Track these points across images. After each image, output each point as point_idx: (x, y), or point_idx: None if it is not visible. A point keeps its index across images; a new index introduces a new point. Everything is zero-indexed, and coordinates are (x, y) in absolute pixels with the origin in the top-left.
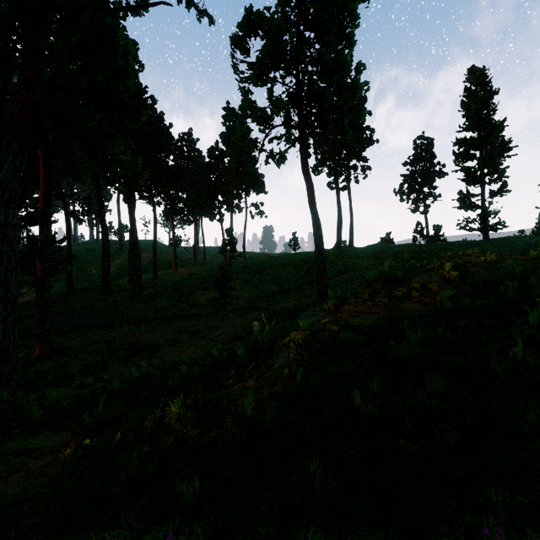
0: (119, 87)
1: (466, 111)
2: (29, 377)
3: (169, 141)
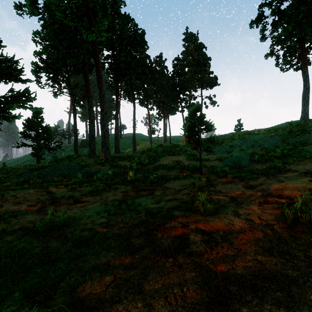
0: None
1: None
2: None
3: (142, 36)
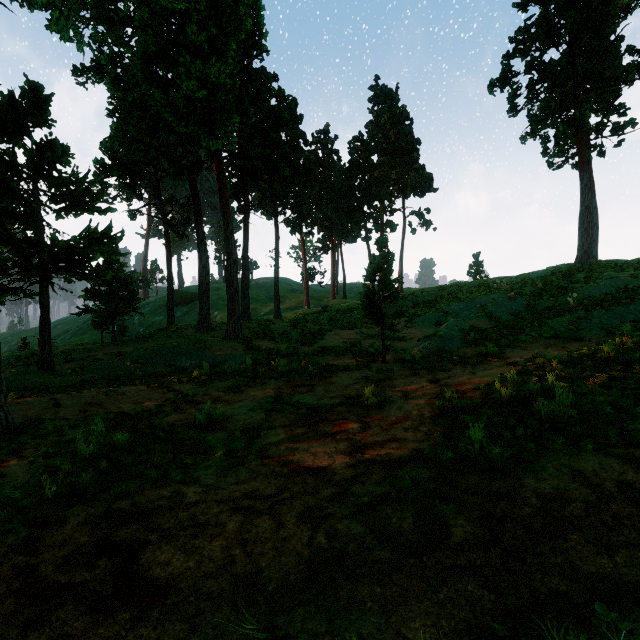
0: None
1: None
2: None
3: (292, 110)
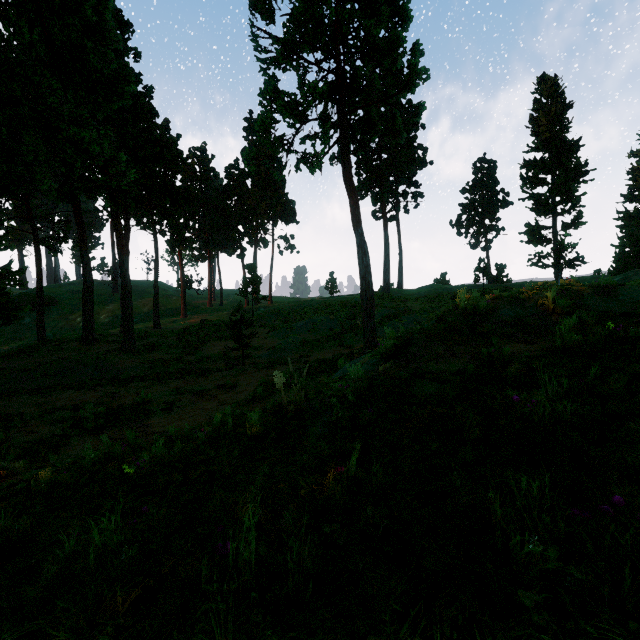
0: (86, 43)
1: (535, 128)
2: None
3: (173, 151)
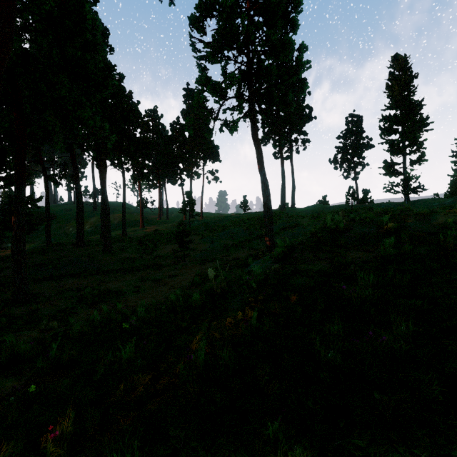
0: (87, 57)
1: (390, 93)
2: (1, 322)
3: (136, 115)
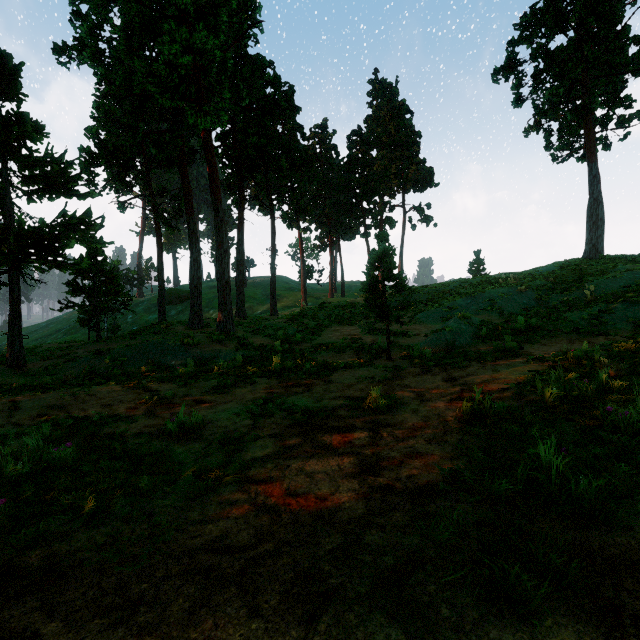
0: None
1: None
2: None
3: (289, 97)
